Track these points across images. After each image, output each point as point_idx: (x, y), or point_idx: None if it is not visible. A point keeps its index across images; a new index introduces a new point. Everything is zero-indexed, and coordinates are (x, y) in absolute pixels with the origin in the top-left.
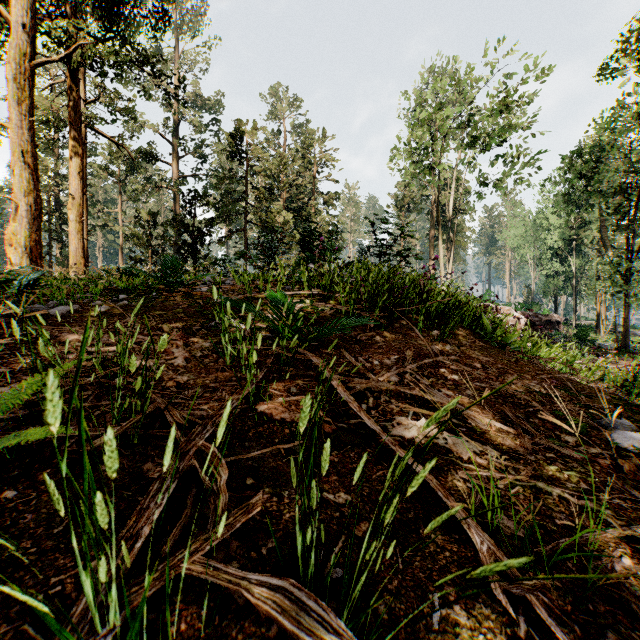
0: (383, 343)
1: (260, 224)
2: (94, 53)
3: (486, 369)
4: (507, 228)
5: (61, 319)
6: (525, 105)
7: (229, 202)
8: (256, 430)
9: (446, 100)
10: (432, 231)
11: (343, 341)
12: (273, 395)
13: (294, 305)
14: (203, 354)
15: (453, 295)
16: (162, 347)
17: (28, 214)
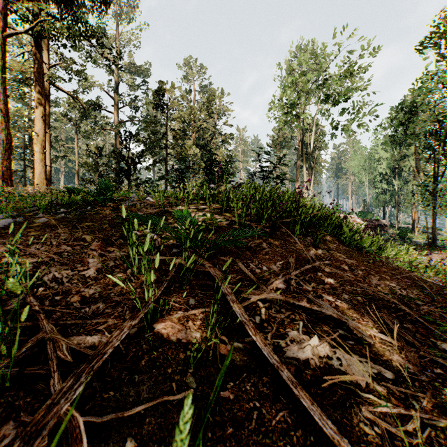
0: (269, 249)
1: (176, 156)
2: (52, 28)
3: (353, 271)
4: (350, 160)
5: (2, 230)
6: (364, 72)
7: (154, 140)
8: (149, 356)
9: (308, 69)
10: (298, 161)
11: (237, 248)
12: (172, 308)
13: (196, 219)
14: (114, 264)
15: (320, 209)
16: (17, 290)
17: (1, 146)
